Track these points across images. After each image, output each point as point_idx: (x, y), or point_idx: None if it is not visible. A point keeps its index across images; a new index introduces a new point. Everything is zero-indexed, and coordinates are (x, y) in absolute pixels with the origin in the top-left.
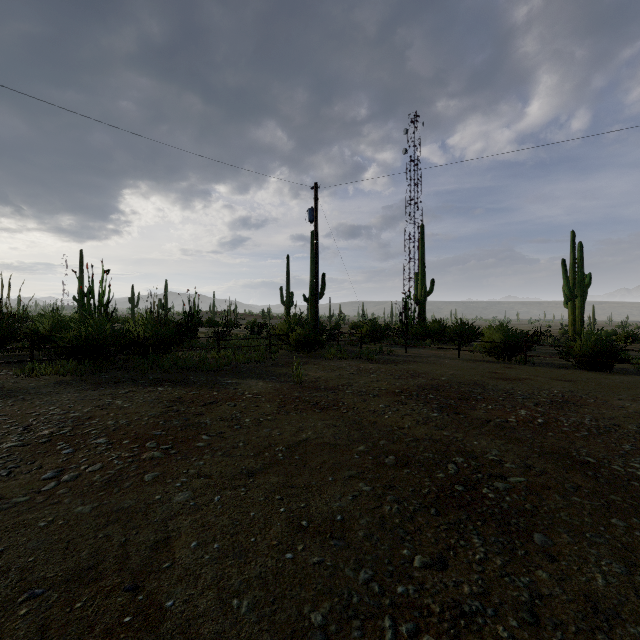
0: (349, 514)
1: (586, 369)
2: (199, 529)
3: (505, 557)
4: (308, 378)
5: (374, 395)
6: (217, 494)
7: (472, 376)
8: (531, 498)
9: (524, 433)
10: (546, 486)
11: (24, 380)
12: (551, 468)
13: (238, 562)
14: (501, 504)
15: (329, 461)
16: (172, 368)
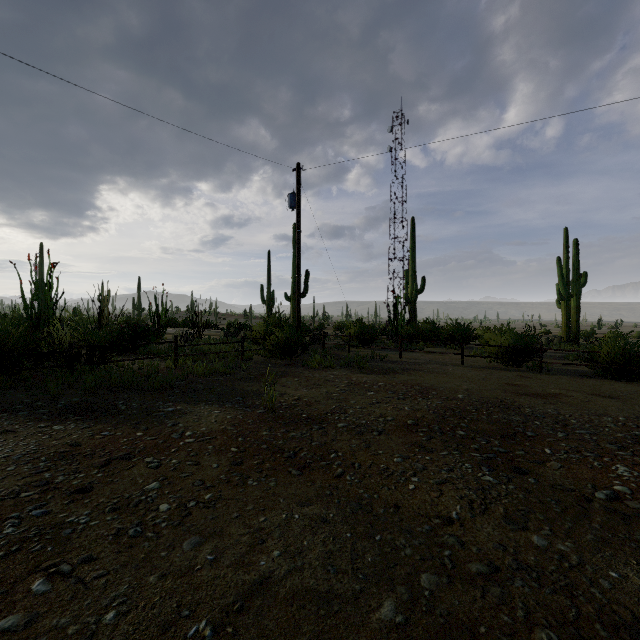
0: None
1: (614, 378)
2: None
3: None
4: (285, 400)
5: (380, 432)
6: None
7: (493, 392)
8: None
9: None
10: None
11: None
12: None
13: None
14: None
15: None
16: (104, 385)
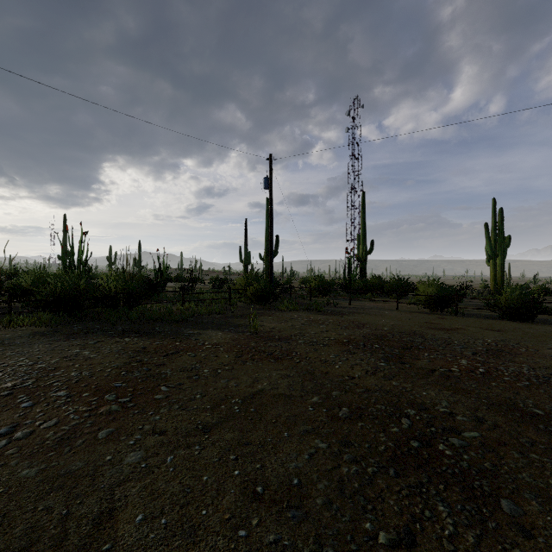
0: (306, 477)
1: (511, 319)
2: (147, 498)
3: (476, 531)
4: (263, 329)
5: (324, 345)
6: (170, 454)
7: (411, 326)
8: (489, 455)
9: (469, 383)
10: (502, 442)
11: (2, 331)
12: (502, 421)
13: (186, 543)
14: (460, 463)
15: (284, 414)
16: (140, 319)
